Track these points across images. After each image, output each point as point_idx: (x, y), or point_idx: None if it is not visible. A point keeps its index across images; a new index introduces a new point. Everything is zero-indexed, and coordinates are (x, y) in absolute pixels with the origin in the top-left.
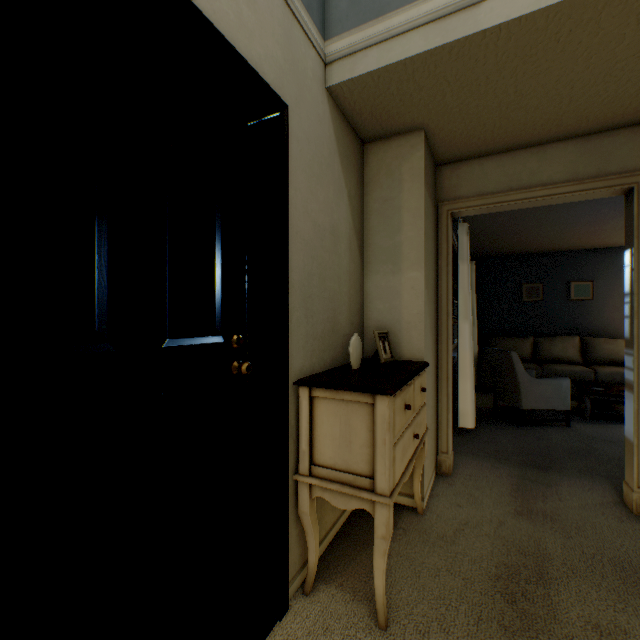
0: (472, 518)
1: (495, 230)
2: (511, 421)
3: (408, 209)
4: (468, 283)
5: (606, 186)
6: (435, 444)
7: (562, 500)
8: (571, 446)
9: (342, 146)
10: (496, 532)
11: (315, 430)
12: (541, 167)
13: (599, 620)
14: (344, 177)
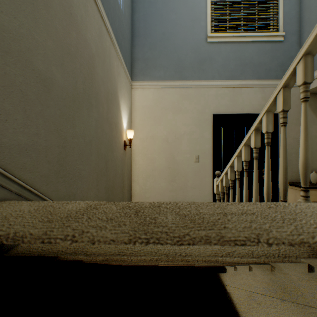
0: None
1: None
2: None
3: None
4: None
5: None
6: None
7: None
8: None
9: (314, 105)
10: None
11: (287, 196)
12: None
13: None
14: (315, 115)
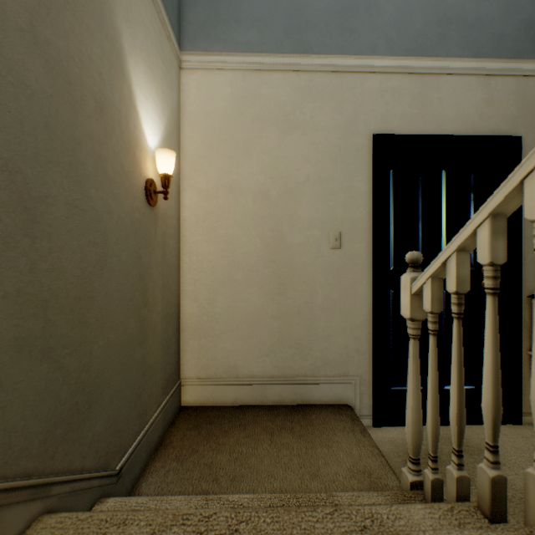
0: None
1: None
2: None
3: None
4: None
5: None
6: None
7: None
8: None
9: None
10: None
11: None
12: None
13: None
14: None
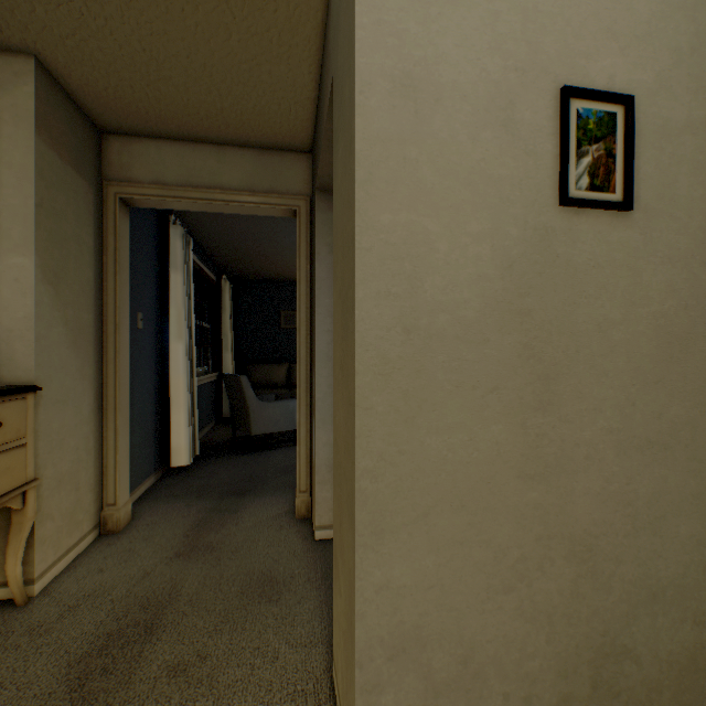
0: (108, 583)
1: (238, 247)
2: (245, 450)
3: (10, 164)
4: (184, 297)
5: (277, 204)
6: (99, 496)
7: (239, 524)
8: (285, 464)
9: None
10: (130, 591)
11: None
12: (222, 169)
13: (185, 657)
14: None
